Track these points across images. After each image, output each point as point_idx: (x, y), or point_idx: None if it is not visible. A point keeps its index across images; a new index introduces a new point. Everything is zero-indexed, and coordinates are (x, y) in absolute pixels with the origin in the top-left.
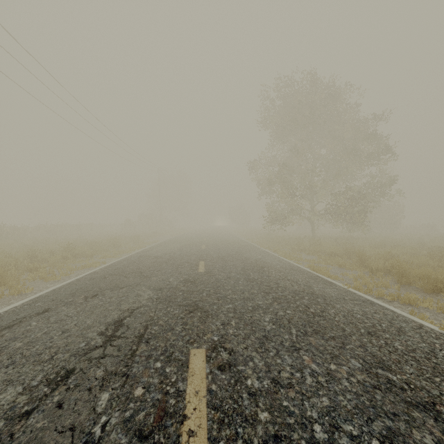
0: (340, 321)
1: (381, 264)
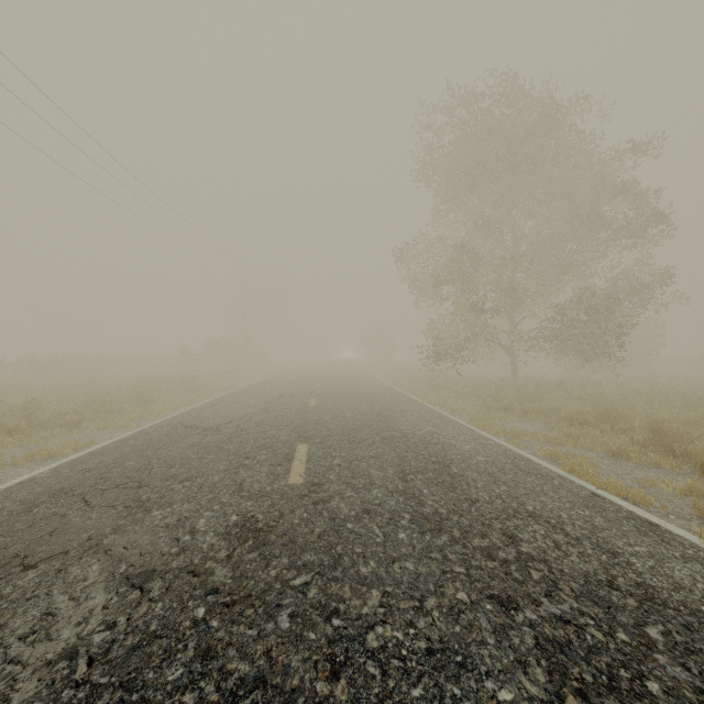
0: None
1: None
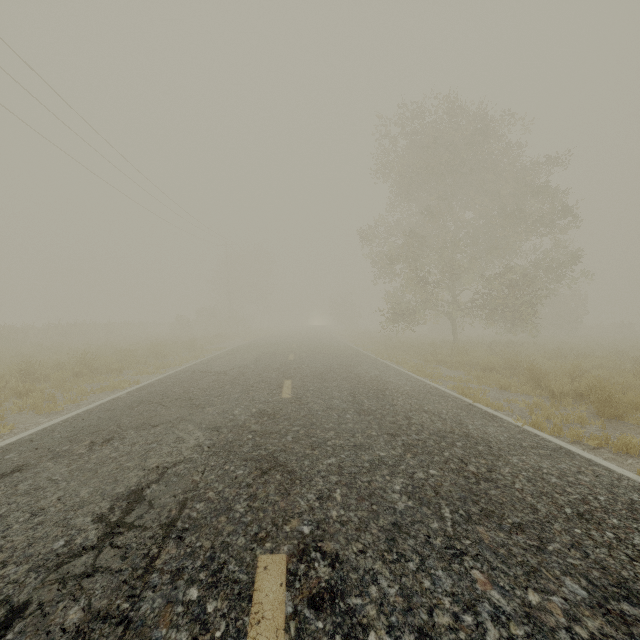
0: (525, 490)
1: (566, 385)
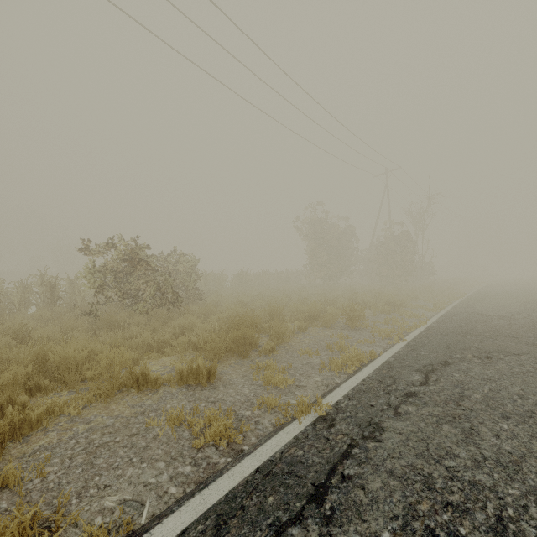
0: None
1: None
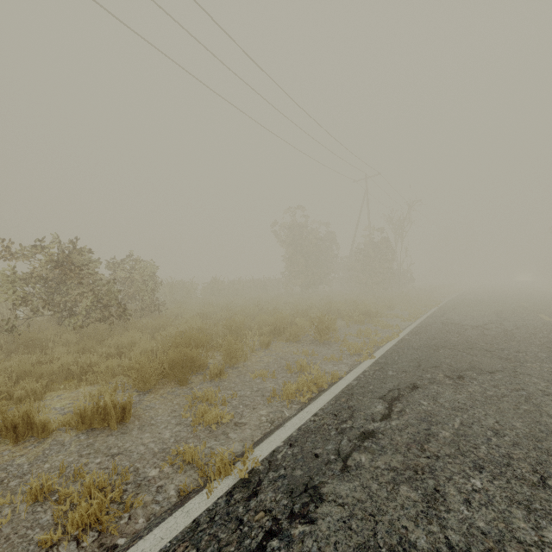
0: None
1: None
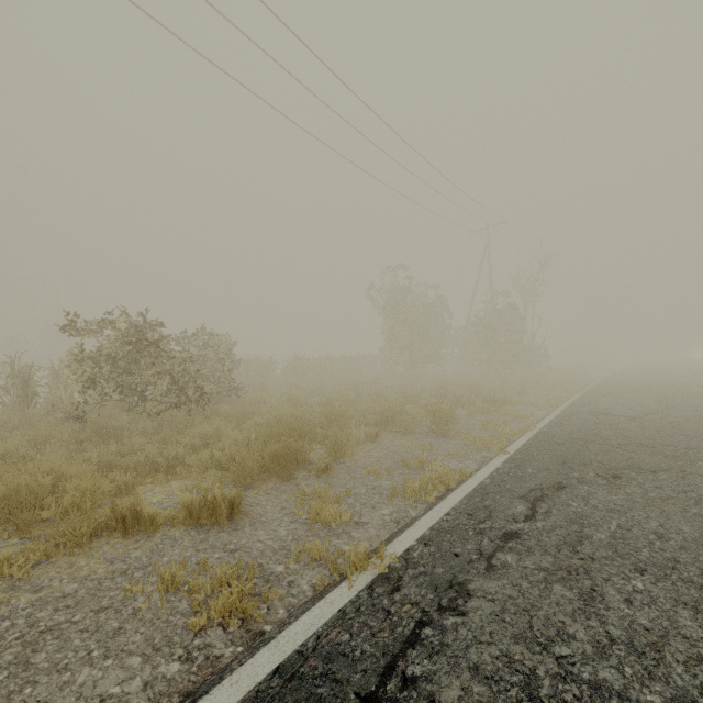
0: None
1: None
